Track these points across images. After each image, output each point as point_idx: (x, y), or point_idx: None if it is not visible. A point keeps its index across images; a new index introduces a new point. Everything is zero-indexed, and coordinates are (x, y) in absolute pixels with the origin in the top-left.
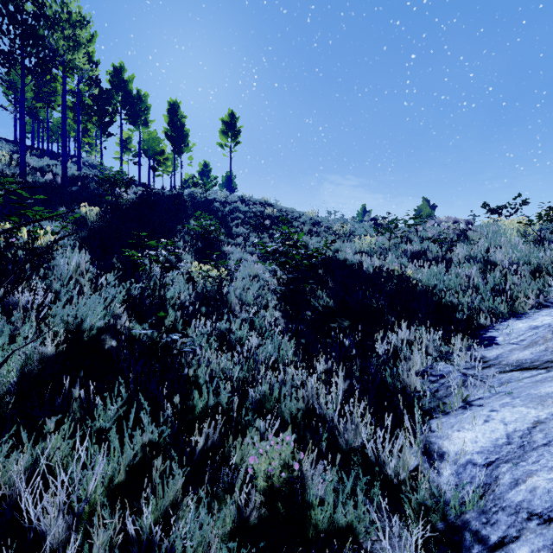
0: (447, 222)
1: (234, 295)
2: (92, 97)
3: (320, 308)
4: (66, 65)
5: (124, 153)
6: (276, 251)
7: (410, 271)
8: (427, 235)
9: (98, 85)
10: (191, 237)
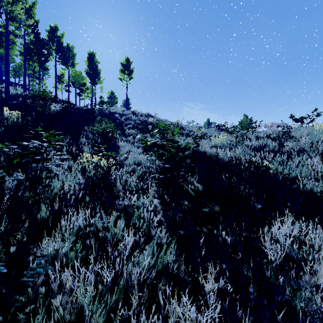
0: (271, 126)
1: (119, 182)
2: (33, 43)
3: (192, 193)
4: (7, 14)
5: (59, 84)
6: (154, 145)
7: (266, 162)
8: (259, 135)
9: (36, 35)
10: (93, 135)
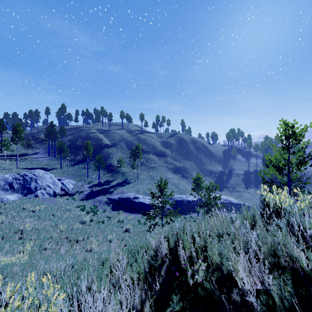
0: None
1: None
2: None
3: None
4: None
5: None
6: None
7: None
8: None
9: None
10: None
